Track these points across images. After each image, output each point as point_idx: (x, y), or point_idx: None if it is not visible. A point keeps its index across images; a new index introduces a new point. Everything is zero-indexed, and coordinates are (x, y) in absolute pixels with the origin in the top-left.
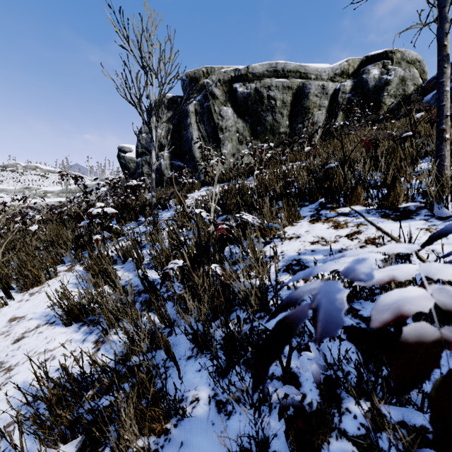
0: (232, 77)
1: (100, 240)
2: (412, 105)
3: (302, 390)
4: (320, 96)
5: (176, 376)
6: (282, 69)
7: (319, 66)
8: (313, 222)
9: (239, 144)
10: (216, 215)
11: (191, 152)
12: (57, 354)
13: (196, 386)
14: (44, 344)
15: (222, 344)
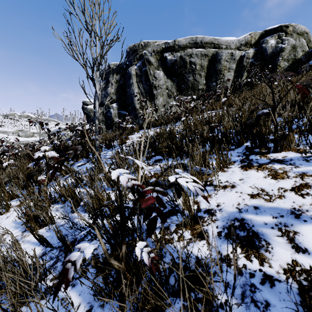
0: (163, 48)
1: (44, 180)
2: None
3: None
4: (229, 61)
5: None
6: (200, 41)
7: (228, 39)
8: (245, 168)
9: (168, 98)
10: (149, 156)
11: (133, 104)
12: None
13: None
14: None
15: None
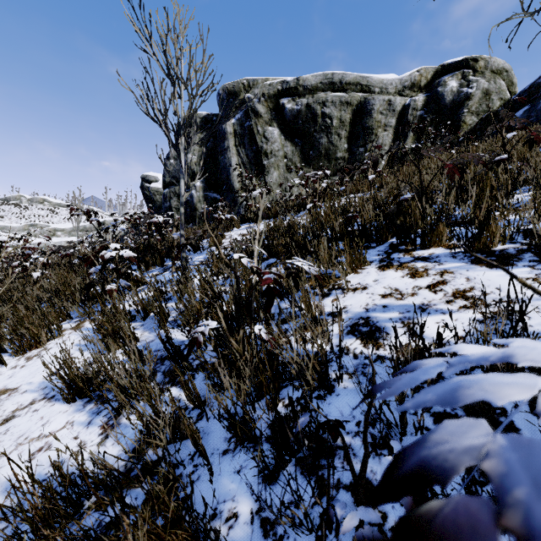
0: (278, 91)
1: (115, 290)
2: (505, 121)
3: (381, 508)
4: (385, 113)
5: (208, 479)
6: (339, 81)
7: (384, 77)
8: (383, 268)
9: (287, 172)
10: (260, 259)
11: (229, 181)
12: (54, 442)
13: (234, 495)
14: (39, 427)
15: (270, 438)
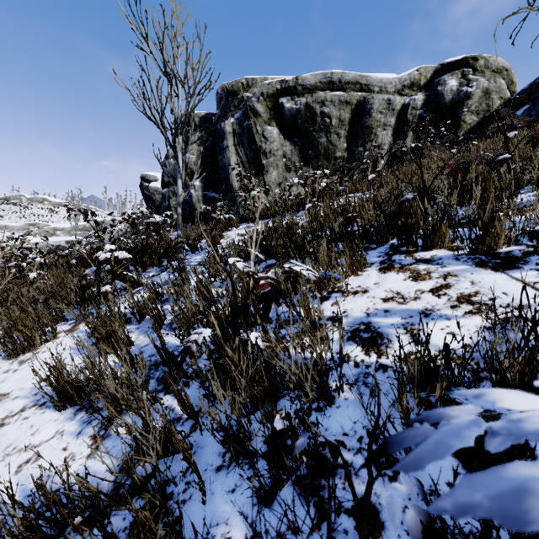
0: (277, 90)
1: (110, 293)
2: (508, 120)
3: (386, 536)
4: (385, 113)
5: (200, 499)
6: (338, 80)
7: (384, 76)
8: (383, 270)
9: (286, 171)
10: (258, 260)
11: (228, 181)
12: (42, 453)
13: (228, 518)
14: (28, 436)
15: (266, 458)
